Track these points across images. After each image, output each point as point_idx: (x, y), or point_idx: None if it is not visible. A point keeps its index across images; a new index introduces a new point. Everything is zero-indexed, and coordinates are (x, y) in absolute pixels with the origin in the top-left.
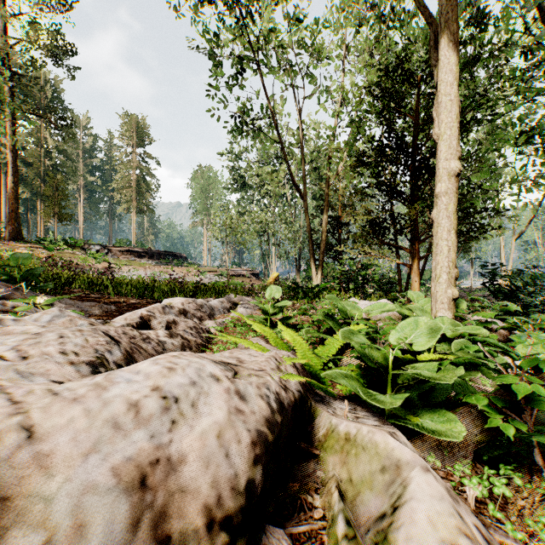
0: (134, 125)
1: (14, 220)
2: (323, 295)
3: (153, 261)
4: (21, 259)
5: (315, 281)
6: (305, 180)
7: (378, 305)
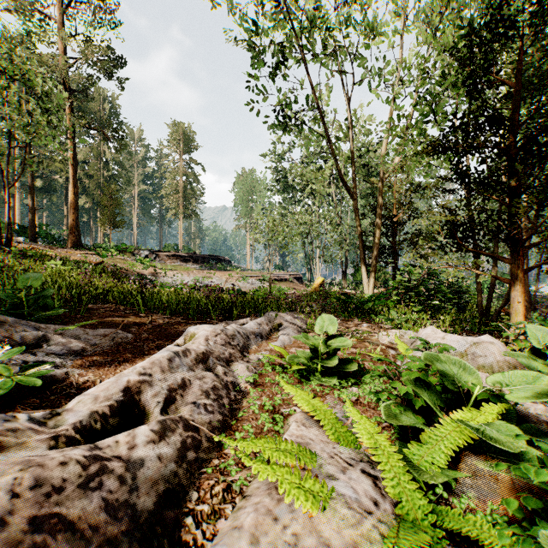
0: (181, 133)
1: (74, 228)
2: (380, 311)
3: (198, 265)
4: (29, 279)
5: (366, 289)
6: (354, 177)
7: (520, 375)
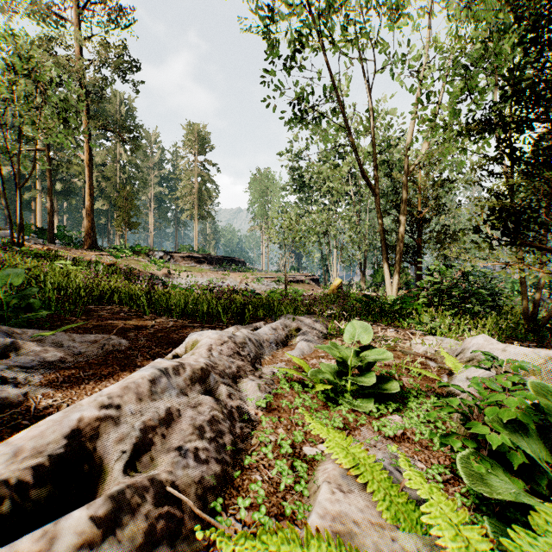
0: (196, 134)
1: (90, 229)
2: (408, 315)
3: (212, 266)
4: (10, 277)
5: (389, 291)
6: (376, 170)
7: None
